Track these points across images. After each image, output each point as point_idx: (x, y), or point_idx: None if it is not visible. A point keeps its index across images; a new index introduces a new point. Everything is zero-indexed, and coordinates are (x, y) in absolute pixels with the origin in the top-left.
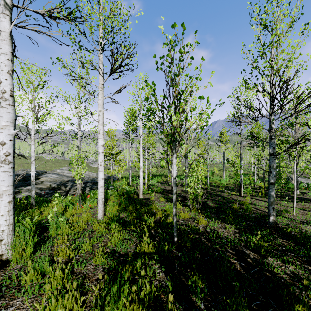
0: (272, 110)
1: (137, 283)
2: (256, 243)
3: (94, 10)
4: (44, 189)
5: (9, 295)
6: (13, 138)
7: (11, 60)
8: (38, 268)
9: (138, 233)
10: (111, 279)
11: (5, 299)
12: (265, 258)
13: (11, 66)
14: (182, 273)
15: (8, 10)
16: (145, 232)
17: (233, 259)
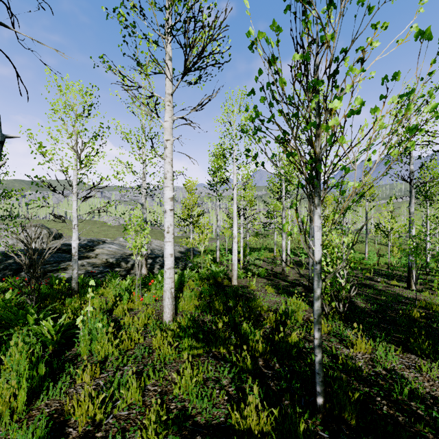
0: None
1: None
2: None
3: None
4: (98, 265)
5: None
6: None
7: None
8: None
9: (232, 363)
10: None
11: None
12: None
13: None
14: None
15: None
16: (247, 366)
17: None
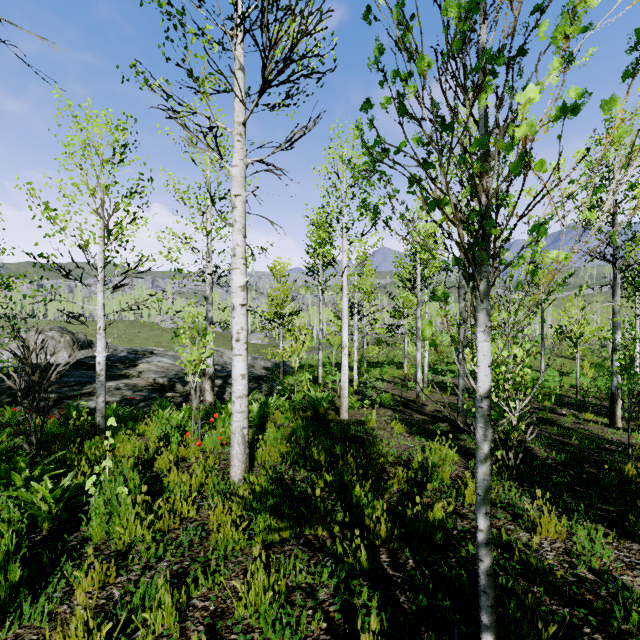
0: None
1: None
2: None
3: None
4: (141, 388)
5: None
6: None
7: None
8: None
9: (337, 556)
10: None
11: None
12: None
13: None
14: None
15: None
16: (361, 566)
17: None
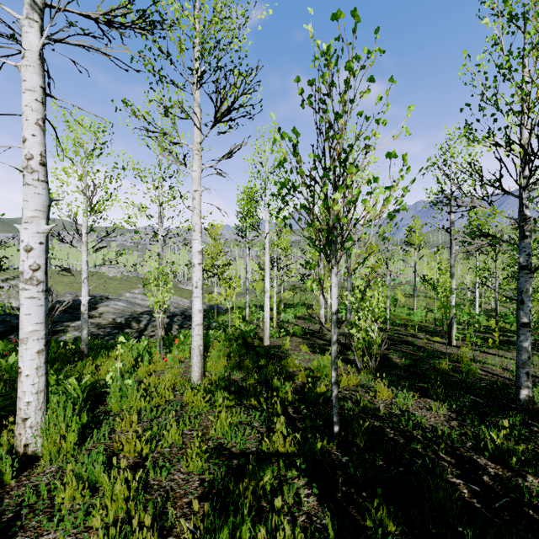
0: (529, 179)
1: (265, 516)
2: (497, 444)
3: (185, 13)
4: (104, 326)
5: (33, 525)
6: (45, 239)
7: (43, 102)
8: (85, 475)
9: (263, 411)
10: (216, 517)
11: (25, 533)
12: (520, 476)
13: (43, 111)
14: (352, 500)
15: (37, 13)
16: (277, 411)
17: (452, 476)
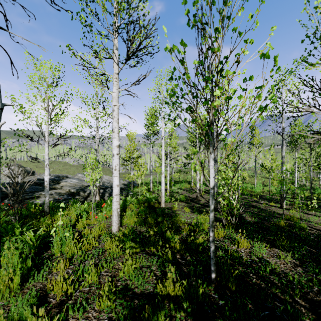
0: None
1: None
2: None
3: None
4: (63, 194)
5: None
6: None
7: None
8: (16, 316)
9: (159, 257)
10: None
11: None
12: None
13: None
14: None
15: None
16: (169, 258)
17: (310, 320)
